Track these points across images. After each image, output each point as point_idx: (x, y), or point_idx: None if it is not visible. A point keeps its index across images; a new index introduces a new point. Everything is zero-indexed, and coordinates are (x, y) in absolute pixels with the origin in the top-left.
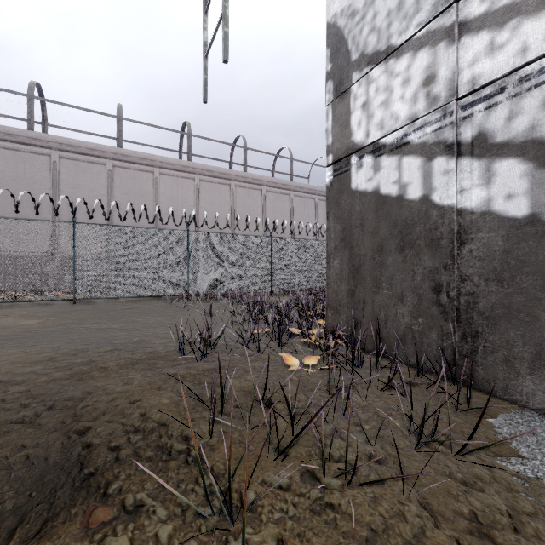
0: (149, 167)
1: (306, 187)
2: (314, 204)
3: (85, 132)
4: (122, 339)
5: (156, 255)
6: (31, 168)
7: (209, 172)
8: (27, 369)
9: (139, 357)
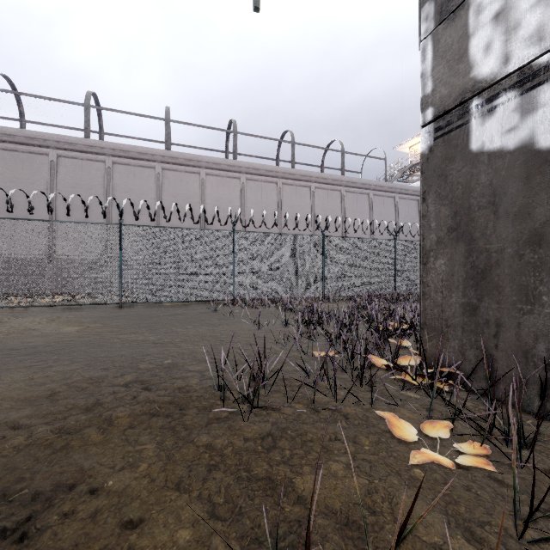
0: (196, 168)
1: (359, 182)
2: (368, 200)
3: (137, 138)
4: (151, 361)
5: (201, 258)
6: (87, 174)
7: (255, 170)
8: (10, 415)
9: (163, 399)
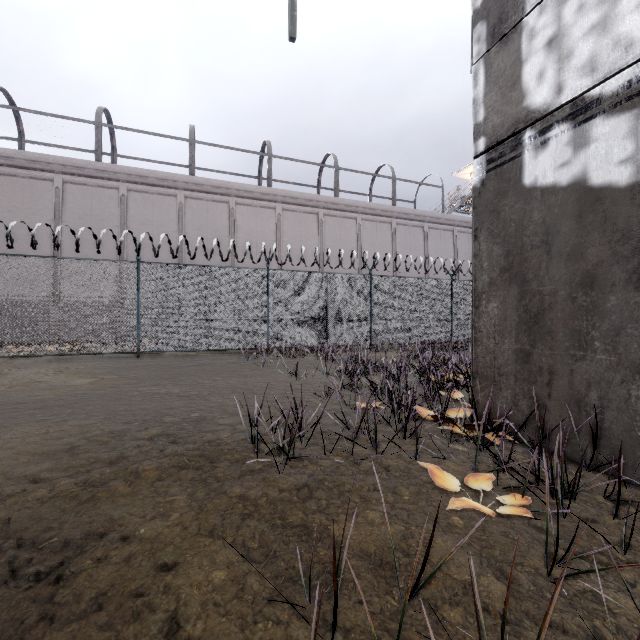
0: (224, 196)
1: (412, 213)
2: (423, 234)
3: (155, 161)
4: (177, 414)
5: (230, 300)
6: (98, 203)
7: (292, 199)
8: (29, 469)
9: (192, 452)
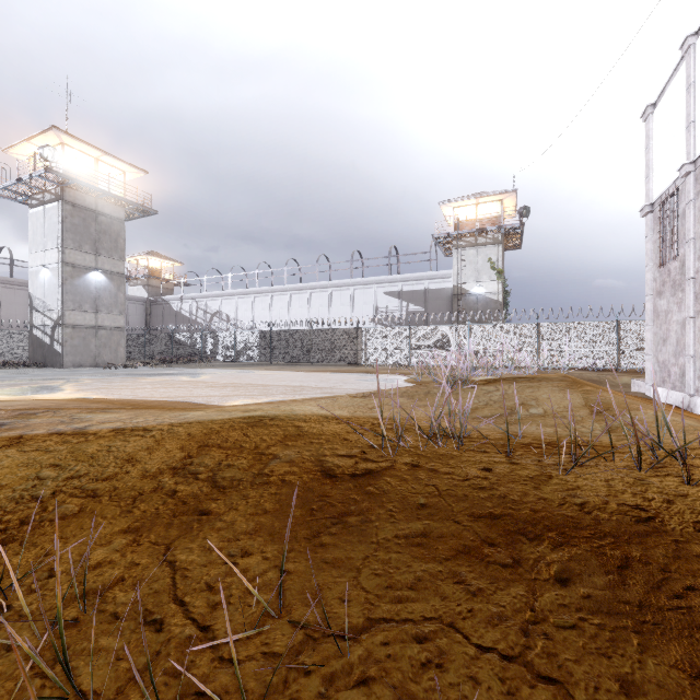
0: None
1: None
2: None
3: None
4: None
5: None
6: None
7: None
8: None
9: None
